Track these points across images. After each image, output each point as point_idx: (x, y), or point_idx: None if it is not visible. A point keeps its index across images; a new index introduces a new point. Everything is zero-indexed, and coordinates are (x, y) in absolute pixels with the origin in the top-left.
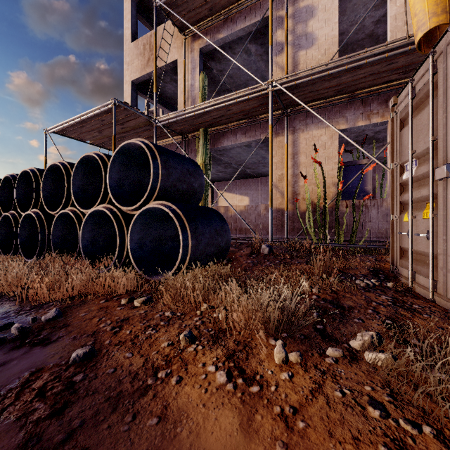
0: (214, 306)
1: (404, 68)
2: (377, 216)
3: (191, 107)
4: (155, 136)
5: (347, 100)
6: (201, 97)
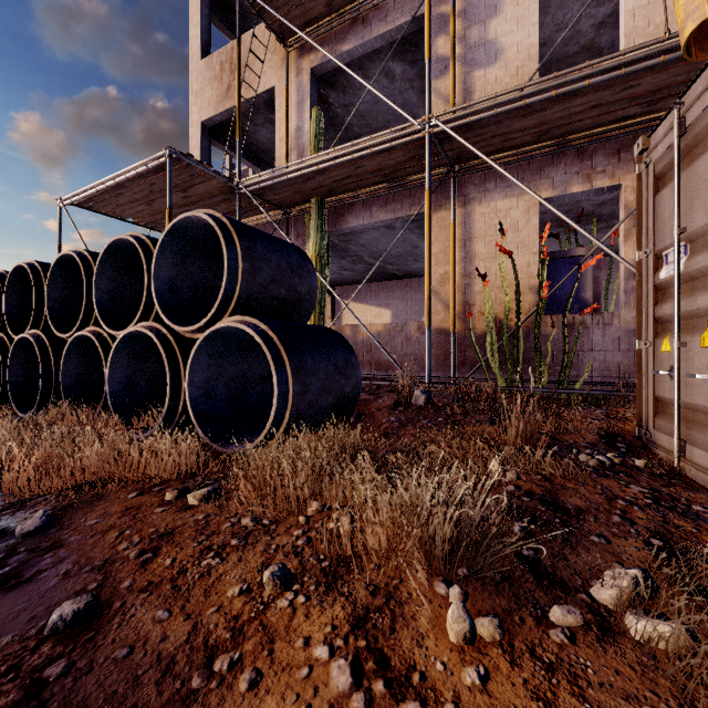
0: (330, 506)
1: (650, 95)
2: (603, 342)
3: (297, 162)
4: (237, 209)
5: (554, 151)
6: (314, 147)
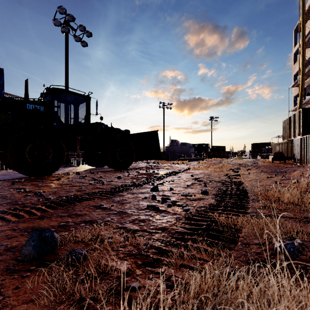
0: None
1: None
2: None
3: None
4: None
5: None
6: None
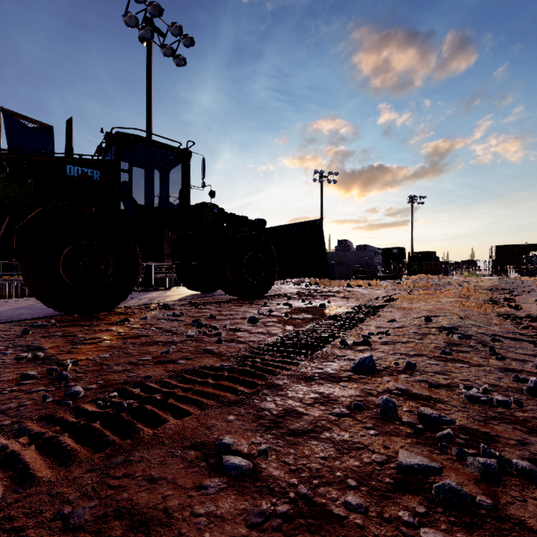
0: None
1: None
2: None
3: None
4: None
5: None
6: None
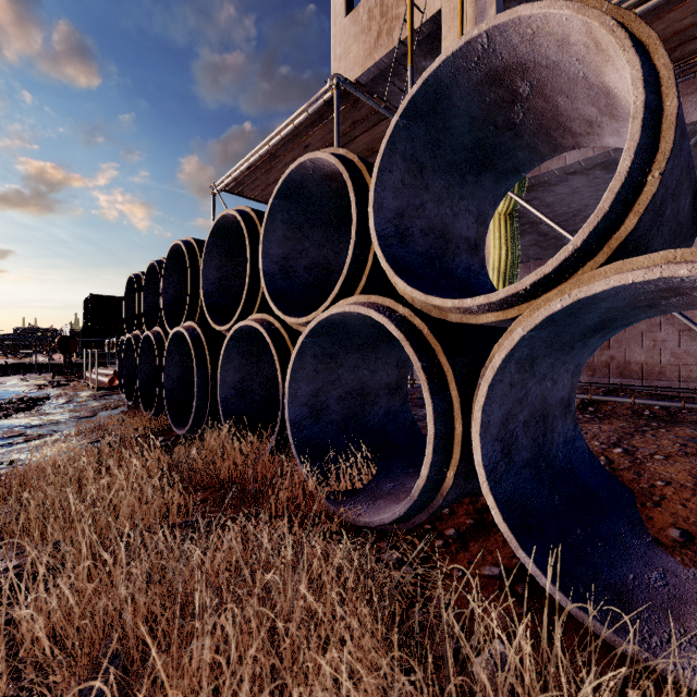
0: None
1: None
2: None
3: None
4: None
5: None
6: None
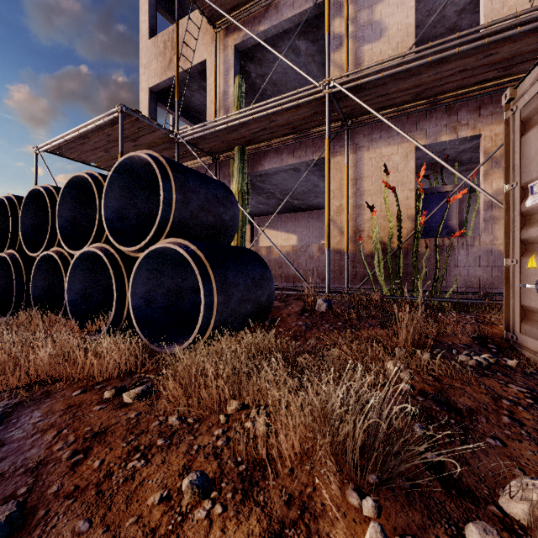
0: (248, 404)
1: (506, 62)
2: (466, 260)
3: (223, 117)
4: (176, 155)
5: (427, 108)
6: (236, 107)
